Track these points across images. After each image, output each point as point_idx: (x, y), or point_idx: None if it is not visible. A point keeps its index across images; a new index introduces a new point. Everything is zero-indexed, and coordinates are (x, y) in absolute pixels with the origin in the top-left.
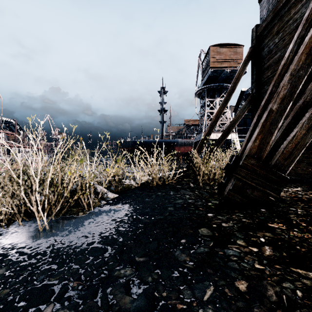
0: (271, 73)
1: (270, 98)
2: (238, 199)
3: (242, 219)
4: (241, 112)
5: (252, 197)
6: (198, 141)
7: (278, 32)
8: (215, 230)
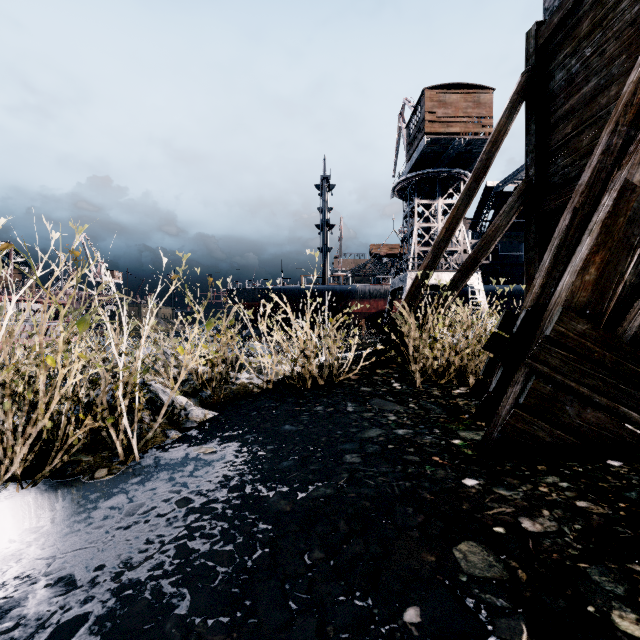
0: (575, 129)
1: (605, 163)
2: (541, 432)
3: (574, 499)
4: (502, 219)
5: (580, 425)
6: (398, 288)
7: (592, 32)
8: (511, 554)
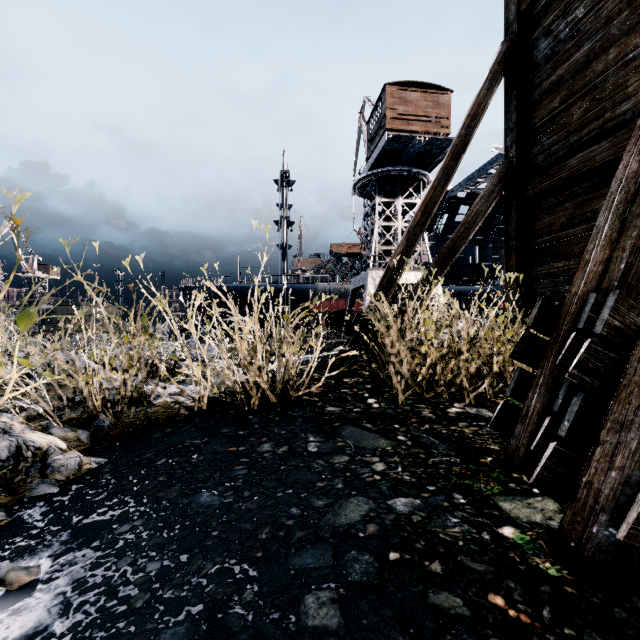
0: (563, 102)
1: None
2: None
3: None
4: (482, 204)
5: None
6: (359, 287)
7: None
8: None
